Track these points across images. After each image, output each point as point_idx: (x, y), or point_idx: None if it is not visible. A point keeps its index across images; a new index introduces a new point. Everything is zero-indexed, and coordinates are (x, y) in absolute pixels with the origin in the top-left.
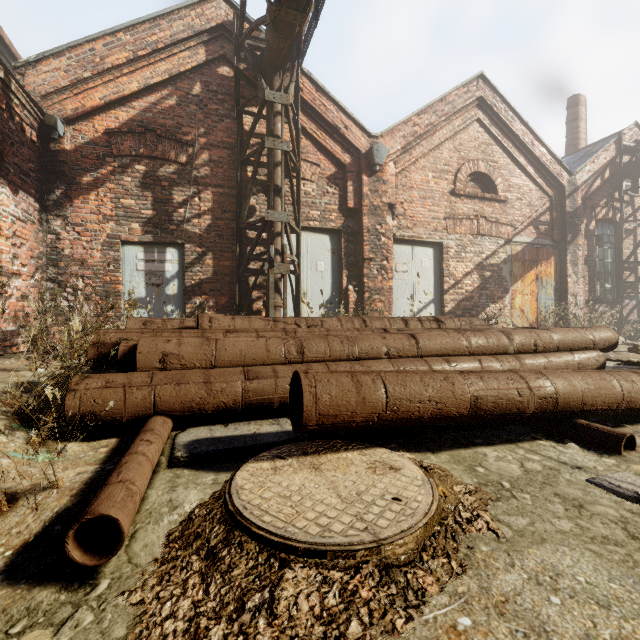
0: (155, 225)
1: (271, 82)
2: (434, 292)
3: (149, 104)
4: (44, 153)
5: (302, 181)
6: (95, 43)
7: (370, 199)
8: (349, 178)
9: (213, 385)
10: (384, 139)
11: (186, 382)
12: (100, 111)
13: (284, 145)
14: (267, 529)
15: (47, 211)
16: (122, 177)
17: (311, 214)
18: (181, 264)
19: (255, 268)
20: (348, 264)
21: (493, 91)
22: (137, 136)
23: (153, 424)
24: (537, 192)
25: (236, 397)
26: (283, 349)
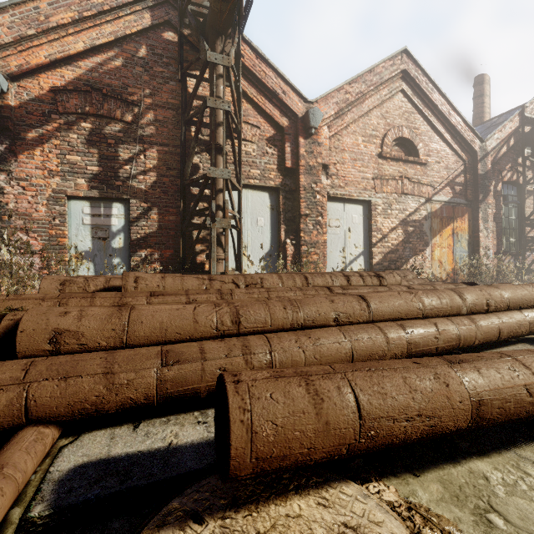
0: (101, 181)
1: (213, 46)
2: (363, 245)
3: (95, 64)
4: None
5: (243, 142)
6: (39, 2)
7: (306, 159)
8: (287, 140)
9: (116, 376)
10: (319, 105)
11: (77, 374)
12: (45, 69)
13: (225, 105)
14: None
15: None
16: (68, 134)
17: (252, 173)
18: (127, 219)
19: (199, 223)
20: (286, 219)
21: (415, 65)
22: (83, 94)
23: (10, 451)
24: (453, 156)
25: (148, 390)
26: (215, 319)
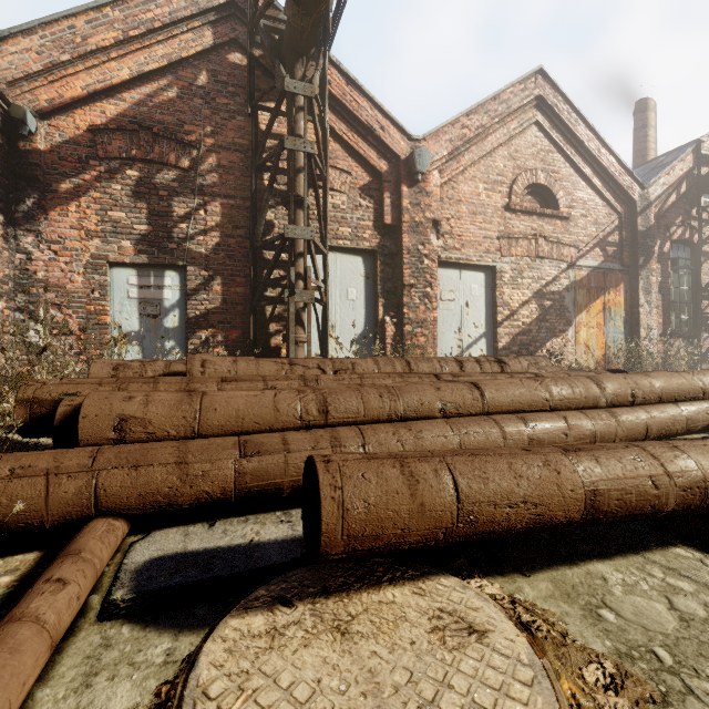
0: (151, 243)
1: (292, 71)
2: (486, 324)
3: (143, 96)
4: (11, 153)
5: (330, 192)
6: (75, 19)
7: (411, 214)
8: (386, 189)
9: (190, 467)
10: (427, 143)
11: (148, 463)
12: (82, 103)
13: (307, 146)
14: None
15: (15, 225)
16: (110, 184)
17: (341, 231)
18: (183, 291)
19: (273, 296)
20: (385, 291)
21: (554, 89)
22: (128, 134)
23: (85, 538)
24: (604, 208)
25: (226, 483)
26: (298, 407)
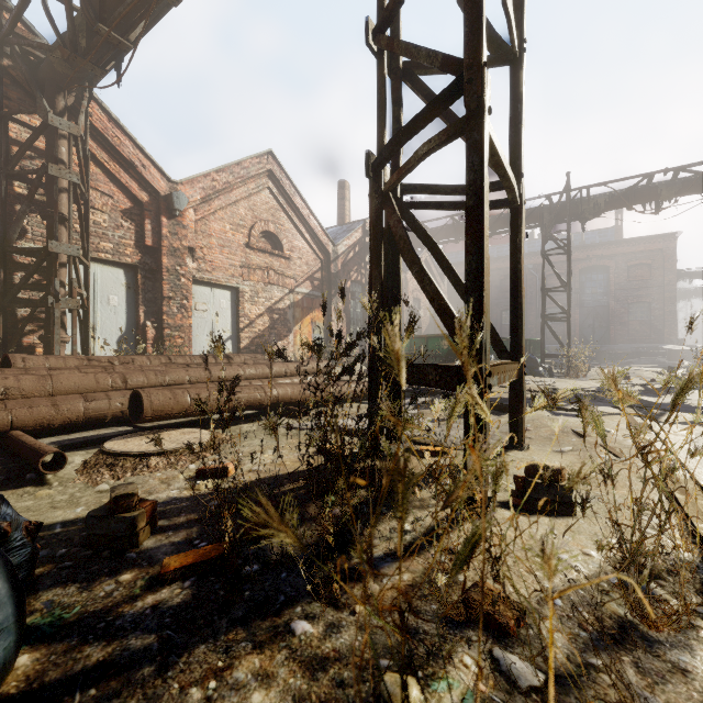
0: None
1: (53, 100)
2: (232, 330)
3: None
4: None
5: (91, 209)
6: None
7: (170, 241)
8: (147, 216)
9: (60, 407)
10: (184, 187)
11: (37, 406)
12: None
13: (73, 176)
14: (138, 451)
15: None
16: None
17: (102, 246)
18: None
19: (26, 297)
20: (146, 300)
21: (280, 168)
22: None
23: (21, 433)
24: (313, 255)
25: (79, 414)
26: (110, 381)
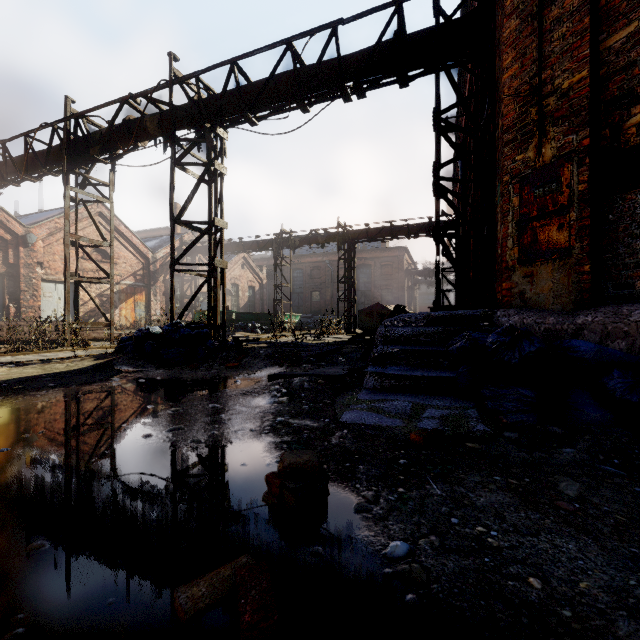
0: None
1: None
2: (71, 307)
3: None
4: None
5: None
6: None
7: (26, 260)
8: (10, 247)
9: None
10: (35, 229)
11: None
12: None
13: None
14: None
15: None
16: None
17: None
18: None
19: None
20: (10, 292)
21: (108, 209)
22: None
23: None
24: (136, 260)
25: None
26: None
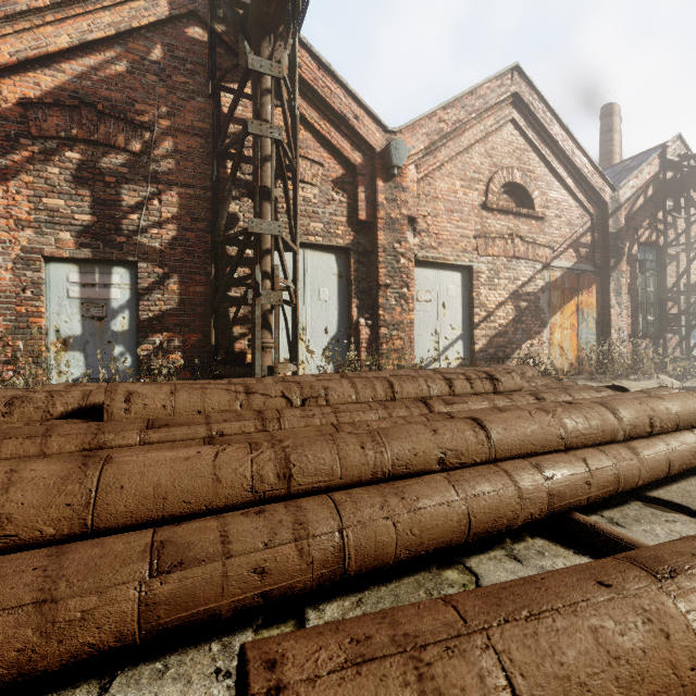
0: (95, 236)
1: (258, 49)
2: (462, 326)
3: (86, 68)
4: None
5: (300, 184)
6: None
7: (386, 210)
8: (360, 183)
9: (61, 606)
10: (404, 136)
11: None
12: (11, 72)
13: (275, 132)
14: None
15: None
16: (45, 167)
17: (312, 227)
18: (134, 290)
19: (238, 296)
20: (359, 291)
21: (530, 87)
22: (68, 111)
23: None
24: (577, 209)
25: (123, 625)
26: (249, 473)
